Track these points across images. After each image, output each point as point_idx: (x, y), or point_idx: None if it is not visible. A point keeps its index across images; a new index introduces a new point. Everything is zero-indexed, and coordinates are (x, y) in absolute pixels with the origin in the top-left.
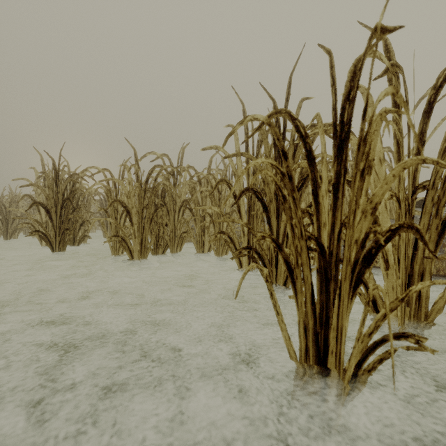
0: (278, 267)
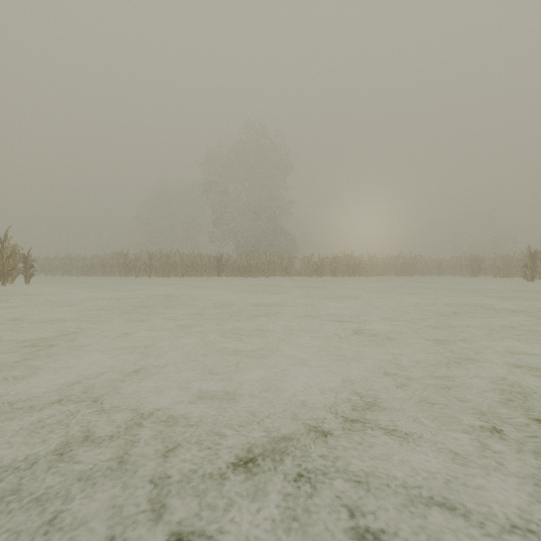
0: None
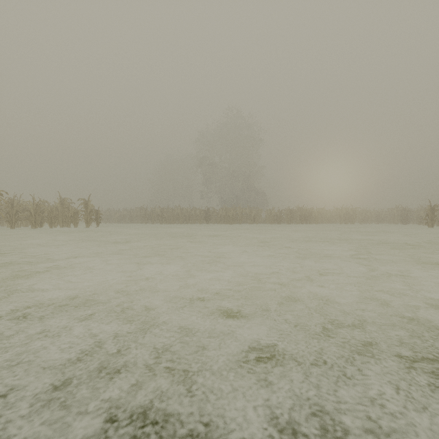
0: None
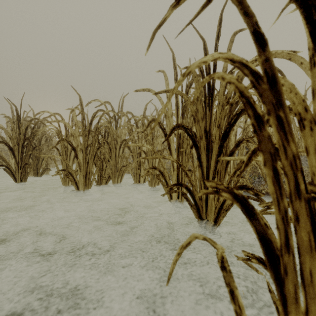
0: (208, 203)
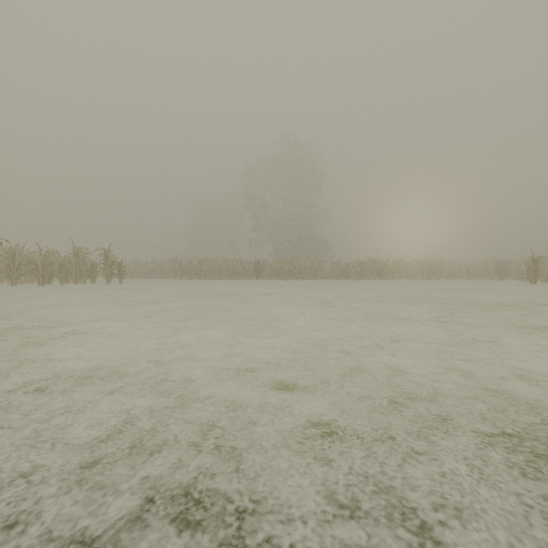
0: None
